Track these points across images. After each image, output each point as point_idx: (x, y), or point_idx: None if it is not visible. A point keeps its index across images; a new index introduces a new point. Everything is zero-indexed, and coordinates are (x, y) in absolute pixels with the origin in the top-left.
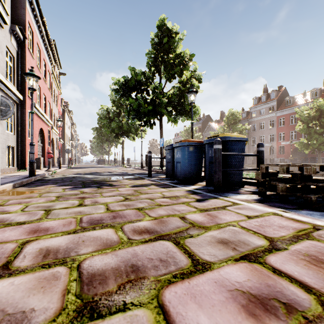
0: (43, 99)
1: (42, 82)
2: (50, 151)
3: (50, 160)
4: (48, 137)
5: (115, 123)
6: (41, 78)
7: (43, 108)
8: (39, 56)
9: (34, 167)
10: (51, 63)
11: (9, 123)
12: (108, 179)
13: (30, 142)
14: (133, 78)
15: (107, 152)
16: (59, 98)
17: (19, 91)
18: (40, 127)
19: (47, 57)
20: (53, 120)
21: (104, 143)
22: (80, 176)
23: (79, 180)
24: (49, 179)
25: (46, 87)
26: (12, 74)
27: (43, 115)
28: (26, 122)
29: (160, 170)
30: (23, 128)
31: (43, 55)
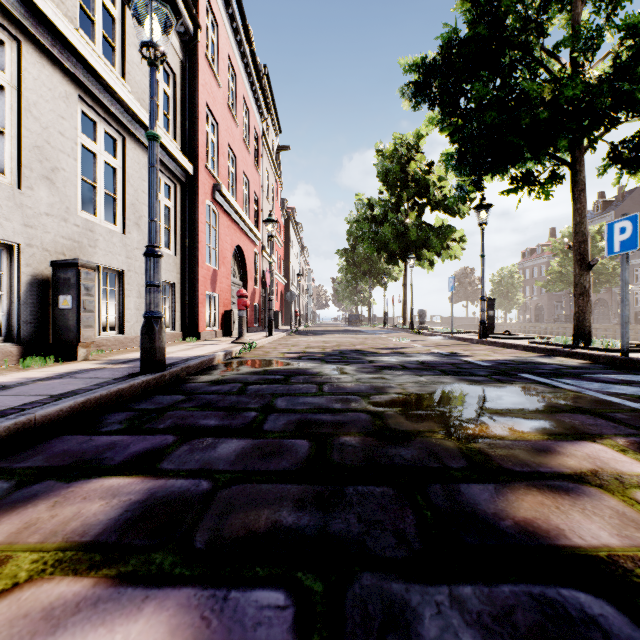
0: (244, 187)
1: (240, 148)
2: (243, 290)
3: (243, 314)
4: (254, 268)
5: (388, 226)
6: (239, 138)
7: (242, 203)
8: (235, 91)
9: (155, 339)
10: (260, 114)
11: (162, 227)
12: (448, 416)
13: (210, 273)
14: (480, 19)
15: (365, 299)
16: (280, 198)
17: (187, 156)
18: (236, 244)
19: (251, 98)
20: (265, 234)
21: (360, 281)
22: (308, 374)
23: (300, 419)
24: (201, 385)
25: (250, 161)
26: (171, 115)
27: (241, 217)
28: (199, 227)
29: (588, 350)
30: (194, 240)
31: (242, 91)
